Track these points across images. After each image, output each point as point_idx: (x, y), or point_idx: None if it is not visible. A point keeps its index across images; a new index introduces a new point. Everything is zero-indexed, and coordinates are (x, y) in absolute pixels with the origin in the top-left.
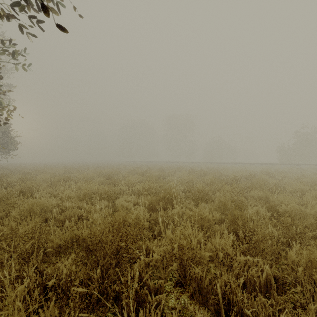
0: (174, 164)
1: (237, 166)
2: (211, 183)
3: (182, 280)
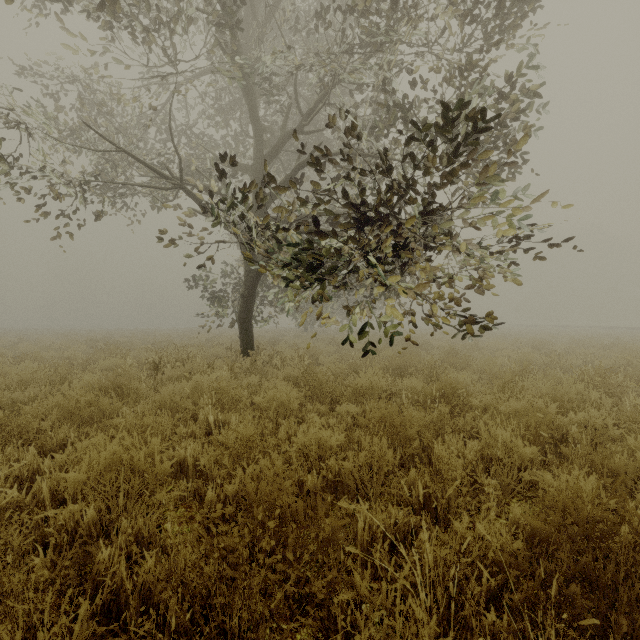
0: None
1: None
2: None
3: None
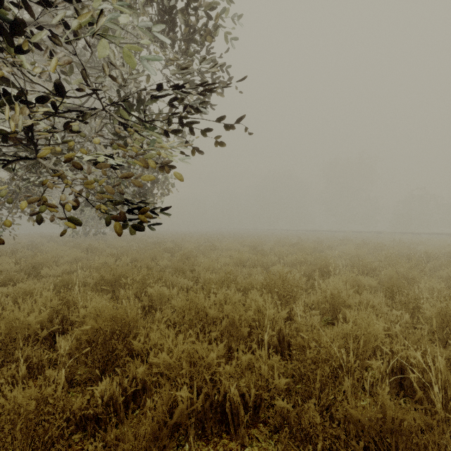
0: (338, 235)
1: None
2: (385, 258)
3: (333, 319)
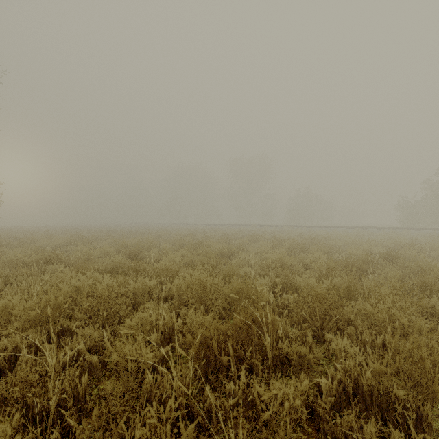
0: (244, 229)
1: (341, 232)
2: (327, 270)
3: None
